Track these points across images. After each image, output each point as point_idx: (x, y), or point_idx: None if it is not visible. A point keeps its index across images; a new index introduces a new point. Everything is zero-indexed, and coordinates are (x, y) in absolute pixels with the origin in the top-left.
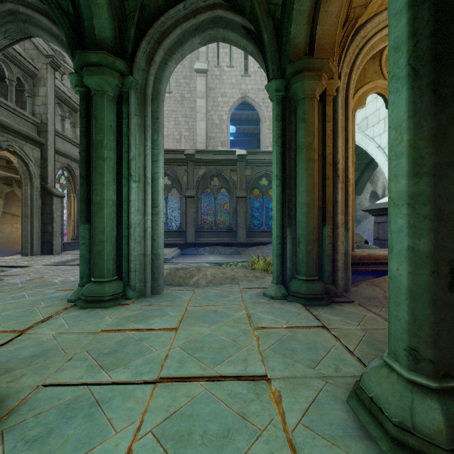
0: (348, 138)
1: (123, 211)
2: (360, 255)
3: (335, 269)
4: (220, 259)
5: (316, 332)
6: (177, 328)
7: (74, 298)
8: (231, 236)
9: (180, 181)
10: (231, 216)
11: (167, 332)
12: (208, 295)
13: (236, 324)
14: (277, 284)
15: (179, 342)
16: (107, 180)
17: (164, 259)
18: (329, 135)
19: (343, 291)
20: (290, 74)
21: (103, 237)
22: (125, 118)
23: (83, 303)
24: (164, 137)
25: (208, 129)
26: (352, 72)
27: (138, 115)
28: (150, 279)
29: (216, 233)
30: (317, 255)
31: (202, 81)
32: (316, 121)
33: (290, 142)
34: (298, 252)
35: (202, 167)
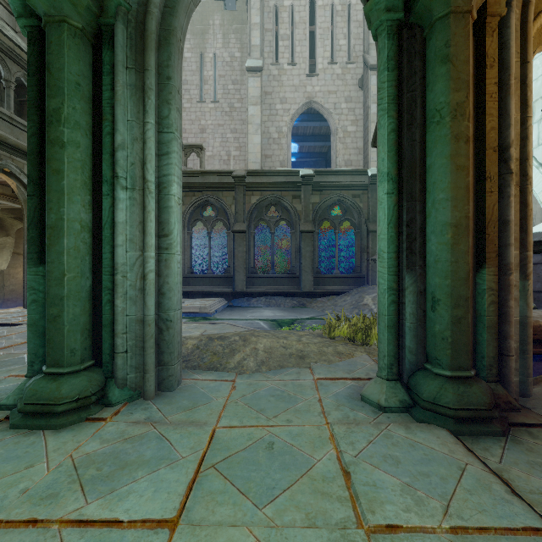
0: (528, 99)
1: (104, 243)
2: None
3: (504, 354)
4: (278, 314)
5: None
6: (177, 517)
7: (13, 401)
8: (293, 283)
9: (227, 212)
10: (293, 256)
11: (149, 534)
12: (257, 395)
13: (319, 502)
14: (389, 381)
15: None
16: (69, 184)
17: (204, 314)
18: (491, 92)
19: (517, 395)
20: None
21: (62, 290)
22: (107, 73)
23: (18, 418)
24: (209, 158)
25: (264, 145)
26: None
27: (131, 68)
28: (154, 366)
29: (273, 278)
30: (472, 326)
31: (255, 83)
32: (471, 61)
33: (413, 109)
34: (432, 321)
35: (255, 192)
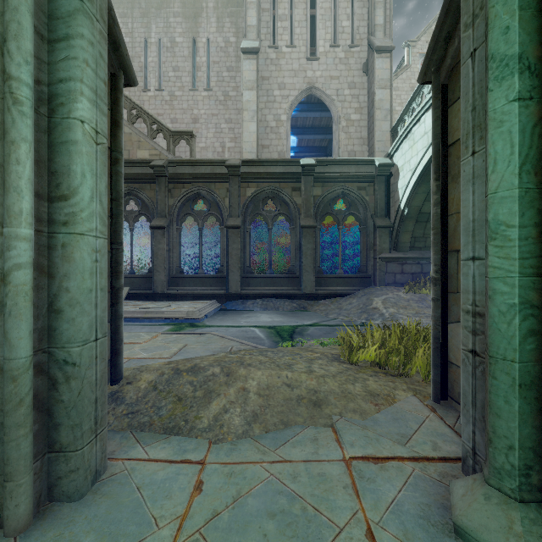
0: None
1: None
2: None
3: None
4: (277, 319)
5: None
6: None
7: None
8: (293, 284)
9: (220, 206)
10: (293, 254)
11: None
12: (242, 511)
13: None
14: (523, 502)
15: None
16: None
17: (191, 319)
18: None
19: None
20: None
21: None
22: None
23: None
24: (202, 149)
25: (260, 134)
26: None
27: None
28: (29, 460)
29: (270, 279)
30: None
31: (251, 66)
32: None
33: None
34: None
35: (251, 184)
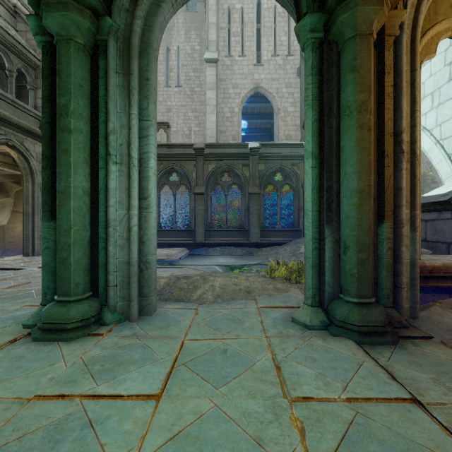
0: (416, 97)
1: (100, 204)
2: (431, 265)
3: (398, 287)
4: (231, 261)
5: (404, 414)
6: (160, 393)
7: (32, 322)
8: (243, 236)
9: (189, 178)
10: (243, 214)
11: (142, 403)
12: (215, 318)
13: (258, 385)
14: (313, 307)
15: (155, 441)
16: (75, 160)
17: (170, 260)
18: (388, 92)
19: (408, 318)
20: (334, 2)
21: (69, 239)
22: (102, 76)
23: (38, 333)
24: (174, 133)
25: (219, 122)
26: (422, 1)
27: (120, 72)
28: (137, 296)
29: (226, 232)
30: (373, 265)
31: (212, 72)
32: (372, 70)
33: (331, 104)
34: (344, 262)
35: (212, 161)
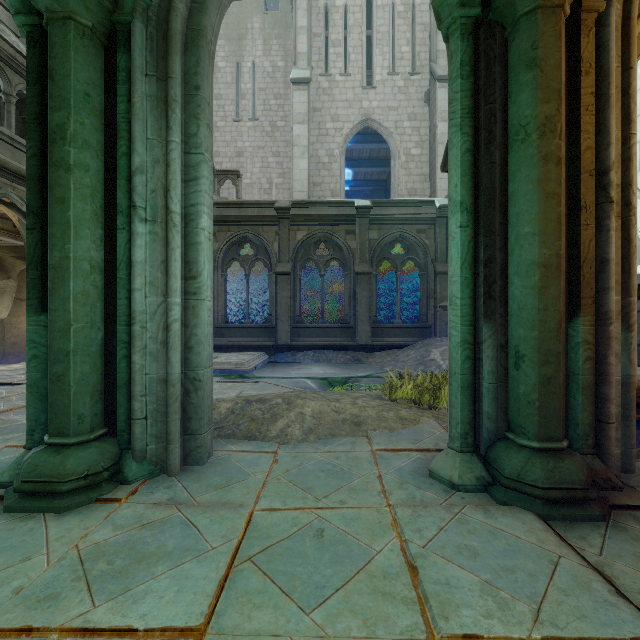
0: (631, 113)
1: (119, 286)
2: None
3: (603, 421)
4: (329, 371)
5: None
6: (204, 624)
7: (9, 478)
8: (347, 334)
9: (268, 250)
10: (347, 302)
11: None
12: (304, 469)
13: (380, 605)
14: (463, 453)
15: None
16: (76, 215)
17: (241, 371)
18: (587, 104)
19: (617, 471)
20: None
21: (68, 343)
22: (122, 81)
23: (14, 498)
24: (247, 186)
25: (312, 171)
26: None
27: (152, 75)
28: (179, 435)
29: (323, 329)
30: (564, 387)
31: (302, 98)
32: (563, 66)
33: (492, 125)
34: (515, 381)
35: (302, 227)
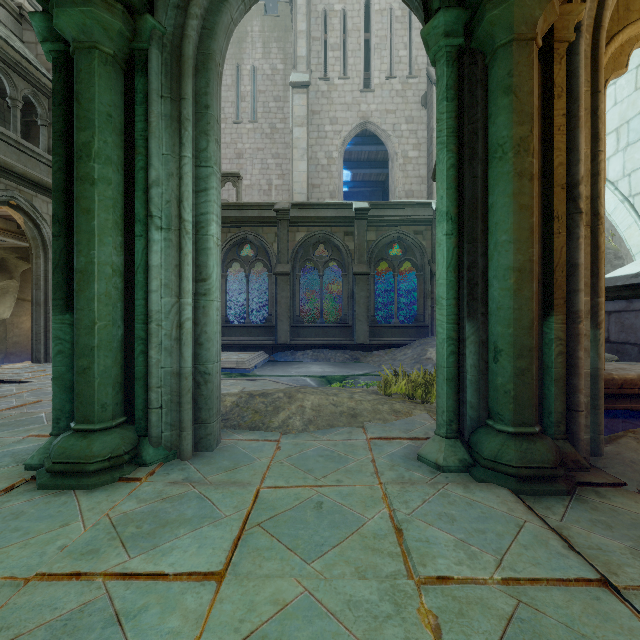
0: (599, 132)
1: (137, 288)
2: (621, 377)
3: (573, 409)
4: (328, 370)
5: (590, 604)
6: (223, 570)
7: (38, 461)
8: (345, 334)
9: (268, 251)
10: (345, 303)
11: (196, 586)
12: (305, 455)
13: (370, 557)
14: (448, 438)
15: None
16: (100, 224)
17: (241, 369)
18: (559, 125)
19: (587, 454)
20: None
21: (92, 339)
22: (140, 102)
23: (46, 477)
24: (246, 187)
25: (311, 173)
26: None
27: (167, 96)
28: (191, 423)
29: (321, 328)
30: (537, 378)
31: (301, 101)
32: (536, 92)
33: (474, 143)
34: (494, 373)
35: (301, 228)
